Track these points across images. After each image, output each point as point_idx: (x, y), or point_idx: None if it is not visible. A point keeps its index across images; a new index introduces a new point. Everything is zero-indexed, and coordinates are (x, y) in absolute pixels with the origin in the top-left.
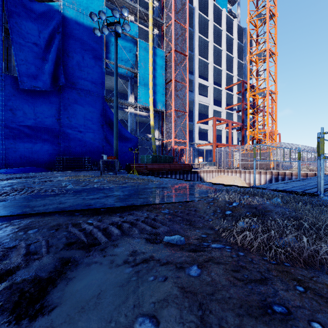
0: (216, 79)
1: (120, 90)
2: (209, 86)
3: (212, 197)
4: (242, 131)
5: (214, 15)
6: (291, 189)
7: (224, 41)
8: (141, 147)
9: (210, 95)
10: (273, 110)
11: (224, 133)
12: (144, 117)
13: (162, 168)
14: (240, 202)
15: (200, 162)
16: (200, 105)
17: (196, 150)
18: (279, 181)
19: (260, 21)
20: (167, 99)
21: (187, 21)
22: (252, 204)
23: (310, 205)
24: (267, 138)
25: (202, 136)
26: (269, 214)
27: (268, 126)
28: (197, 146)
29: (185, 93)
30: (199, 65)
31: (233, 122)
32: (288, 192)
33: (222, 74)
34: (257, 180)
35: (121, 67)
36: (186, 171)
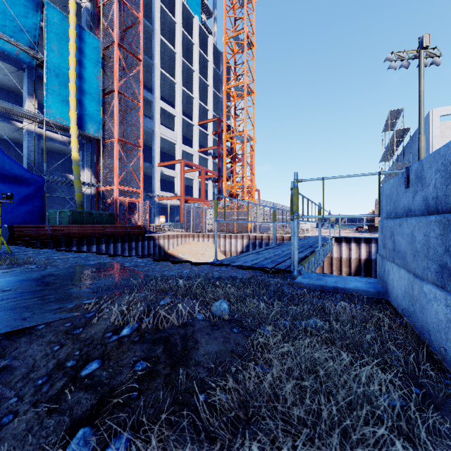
0: (187, 109)
1: (6, 85)
2: (176, 116)
3: (89, 309)
4: (219, 184)
5: (184, 20)
6: (261, 265)
7: (197, 60)
8: (56, 196)
9: (177, 129)
10: (252, 161)
11: (196, 184)
12: (61, 144)
13: (89, 233)
14: (142, 323)
15: (161, 222)
16: (163, 141)
17: (157, 205)
18: (257, 246)
19: (237, 46)
20: (106, 120)
21: (141, 8)
22: (166, 326)
23: (279, 302)
24: (245, 194)
25: (167, 185)
26: (188, 364)
27: (246, 179)
28: (158, 200)
29: (138, 117)
30: (161, 83)
31: (208, 170)
32: (258, 269)
33: (194, 104)
34: (233, 246)
35: (2, 39)
36: (136, 237)
